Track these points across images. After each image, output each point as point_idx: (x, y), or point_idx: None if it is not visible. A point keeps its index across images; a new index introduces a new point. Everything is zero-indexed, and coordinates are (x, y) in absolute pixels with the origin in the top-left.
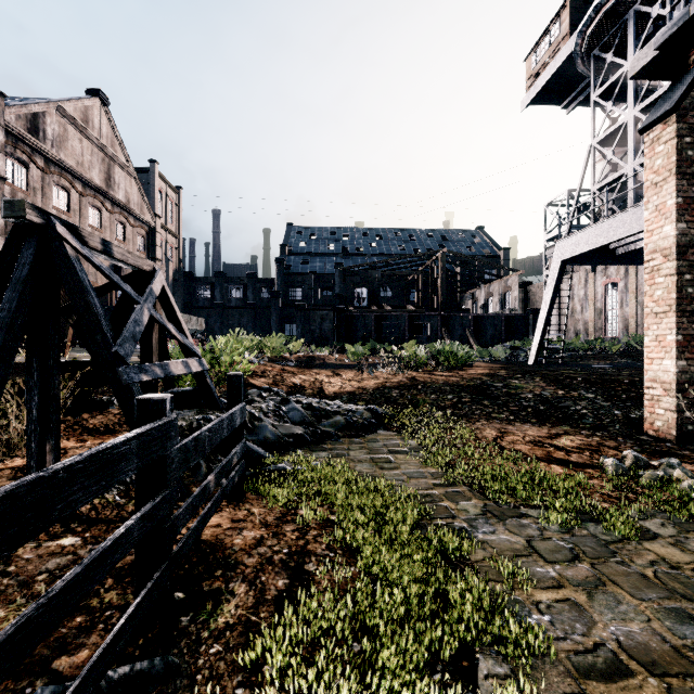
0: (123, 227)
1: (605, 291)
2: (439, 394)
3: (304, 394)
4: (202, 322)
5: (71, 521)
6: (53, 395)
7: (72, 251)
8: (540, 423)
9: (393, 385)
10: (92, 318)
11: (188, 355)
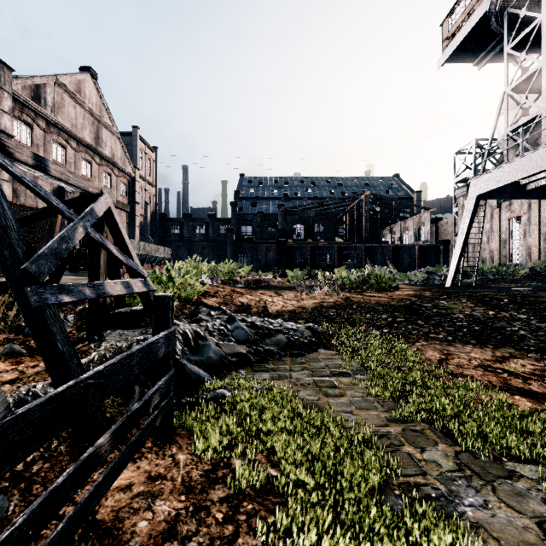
0: (109, 176)
1: (509, 224)
2: (374, 313)
3: (249, 312)
4: (168, 251)
5: None
6: None
7: None
8: (481, 344)
9: (329, 305)
10: None
11: (133, 275)
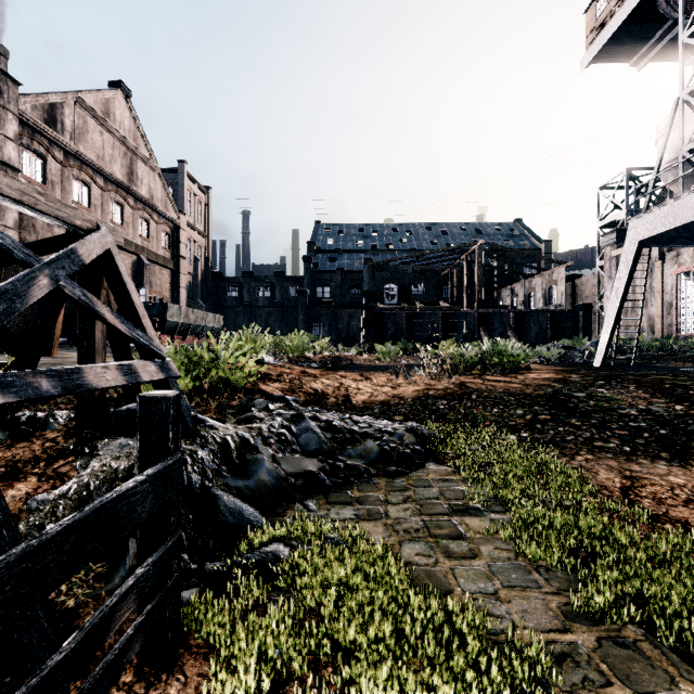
0: (146, 223)
1: (676, 281)
2: (503, 407)
3: (325, 403)
4: (220, 319)
5: None
6: None
7: None
8: (679, 460)
9: (437, 393)
10: None
11: (145, 354)
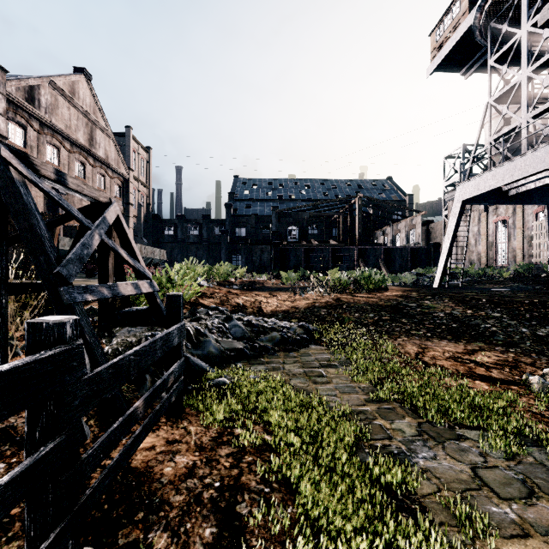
0: (103, 178)
1: (496, 227)
2: (362, 312)
3: (245, 312)
4: (164, 253)
5: (2, 442)
6: (0, 314)
7: (18, 175)
8: (456, 339)
9: (321, 305)
10: (36, 239)
11: (140, 277)
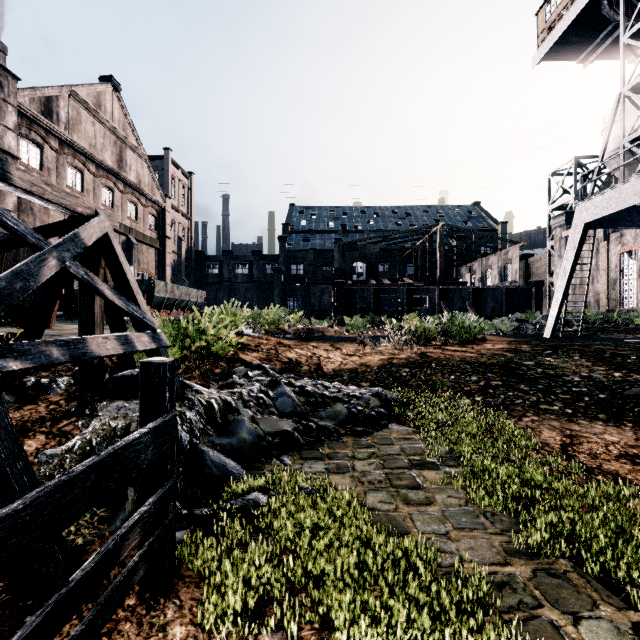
0: (134, 206)
1: (620, 260)
2: (460, 374)
3: (299, 371)
4: (202, 295)
5: None
6: None
7: None
8: (615, 421)
9: (401, 362)
10: None
11: (139, 327)
